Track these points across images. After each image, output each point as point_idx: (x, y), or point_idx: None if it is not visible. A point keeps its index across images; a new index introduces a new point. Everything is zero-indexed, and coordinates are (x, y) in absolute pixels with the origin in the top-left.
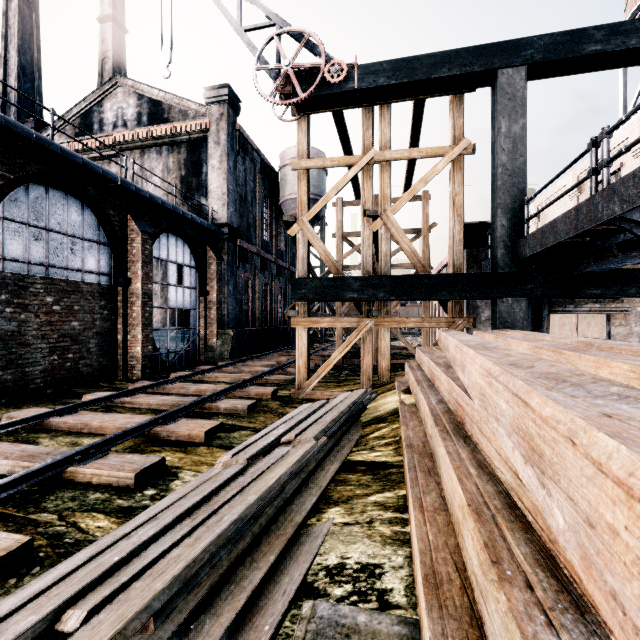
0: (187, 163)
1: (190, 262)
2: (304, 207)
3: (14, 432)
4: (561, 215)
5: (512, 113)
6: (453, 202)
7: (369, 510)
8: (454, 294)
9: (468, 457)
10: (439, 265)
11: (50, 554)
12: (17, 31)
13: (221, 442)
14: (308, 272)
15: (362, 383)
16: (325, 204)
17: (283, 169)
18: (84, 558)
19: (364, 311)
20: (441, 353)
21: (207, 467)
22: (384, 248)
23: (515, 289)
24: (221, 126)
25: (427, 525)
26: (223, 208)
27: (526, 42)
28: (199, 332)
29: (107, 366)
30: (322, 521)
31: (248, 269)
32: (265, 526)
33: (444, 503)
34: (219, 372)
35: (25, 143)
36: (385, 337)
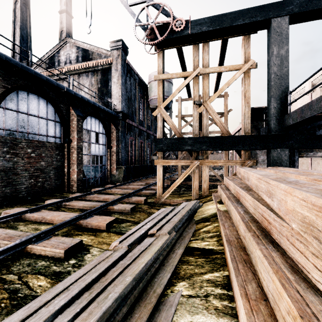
0: (101, 81)
1: (102, 131)
2: (161, 100)
3: (7, 221)
4: (316, 98)
5: (280, 43)
6: (244, 95)
7: (205, 286)
8: (246, 147)
9: (281, 261)
10: (233, 131)
11: (7, 305)
12: (19, 18)
13: (115, 229)
14: (163, 135)
15: (193, 196)
16: (172, 98)
17: (150, 83)
18: (17, 321)
19: (194, 156)
20: (240, 180)
21: (106, 245)
22: (205, 122)
23: (282, 143)
24: (118, 61)
25: (254, 314)
26: (119, 103)
27: (288, 2)
28: (107, 167)
29: (59, 185)
30: (174, 292)
31: (132, 135)
32: (137, 296)
33: (263, 293)
34: (117, 188)
35: (16, 69)
36: (206, 170)
